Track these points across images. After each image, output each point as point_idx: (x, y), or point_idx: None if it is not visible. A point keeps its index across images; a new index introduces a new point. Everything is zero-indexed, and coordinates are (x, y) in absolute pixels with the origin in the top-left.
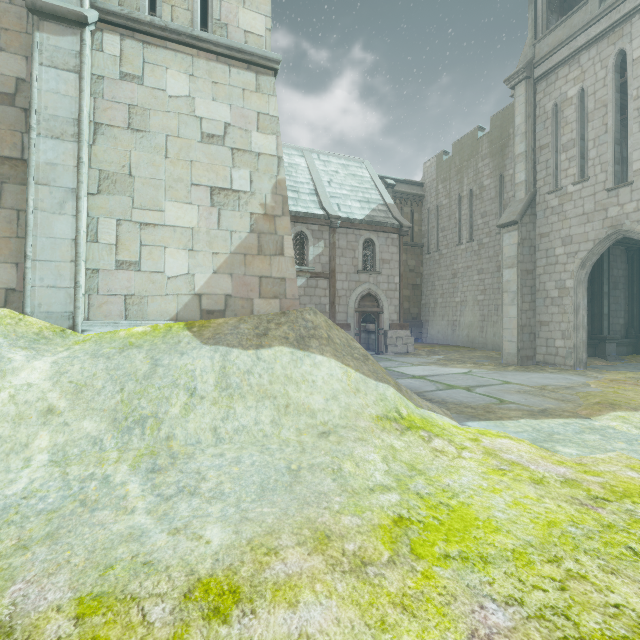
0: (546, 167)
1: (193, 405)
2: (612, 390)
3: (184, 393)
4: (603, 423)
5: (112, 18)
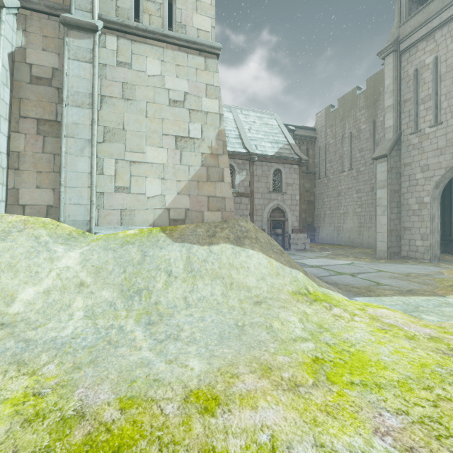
0: (409, 115)
1: (170, 282)
2: None
3: (164, 274)
4: None
5: (112, 25)
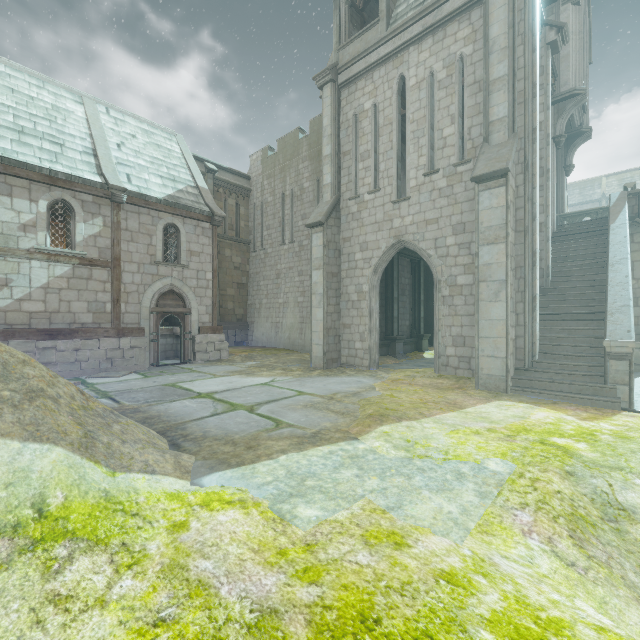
0: (348, 173)
1: None
2: (390, 393)
3: None
4: (368, 444)
5: None
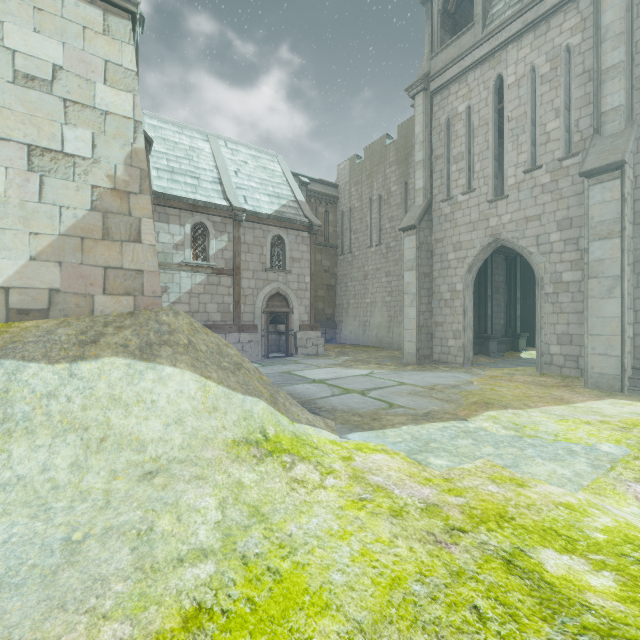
0: (441, 176)
1: None
2: (490, 387)
3: None
4: (477, 424)
5: None
